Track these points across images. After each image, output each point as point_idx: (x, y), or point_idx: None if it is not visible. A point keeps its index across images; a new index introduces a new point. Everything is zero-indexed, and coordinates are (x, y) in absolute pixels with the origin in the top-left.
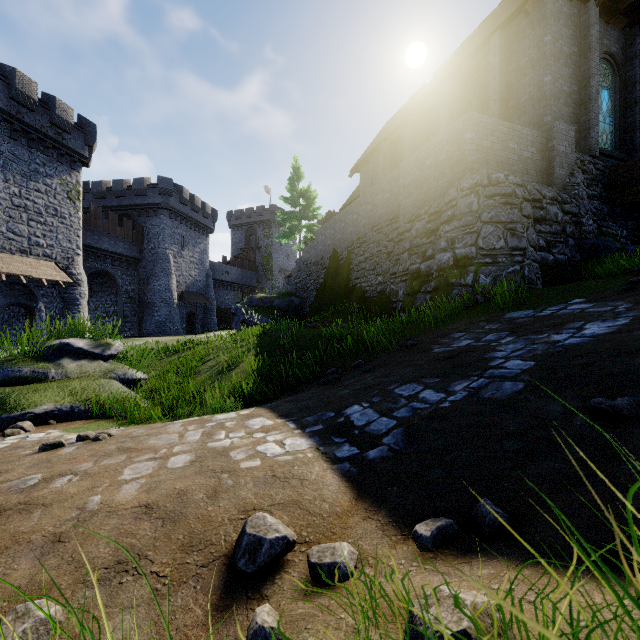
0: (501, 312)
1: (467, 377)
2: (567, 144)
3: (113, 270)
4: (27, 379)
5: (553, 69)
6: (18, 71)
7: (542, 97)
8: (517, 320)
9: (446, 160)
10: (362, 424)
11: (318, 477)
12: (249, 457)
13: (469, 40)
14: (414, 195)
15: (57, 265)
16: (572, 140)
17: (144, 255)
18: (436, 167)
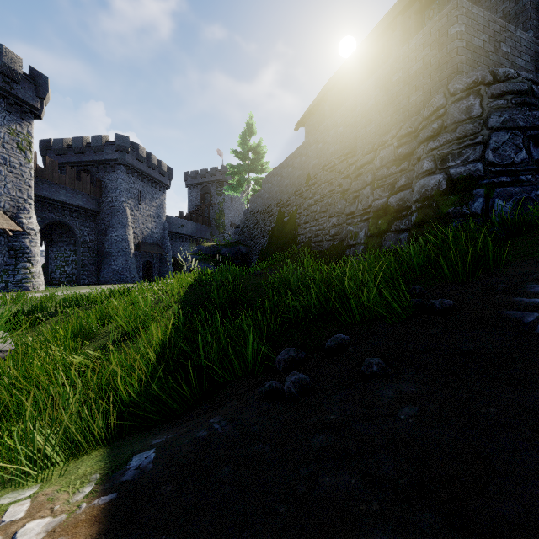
0: None
1: None
2: None
3: (71, 221)
4: None
5: None
6: None
7: (521, 10)
8: None
9: (422, 69)
10: None
11: None
12: None
13: None
14: (376, 121)
15: (5, 213)
16: None
17: (102, 208)
18: (407, 81)
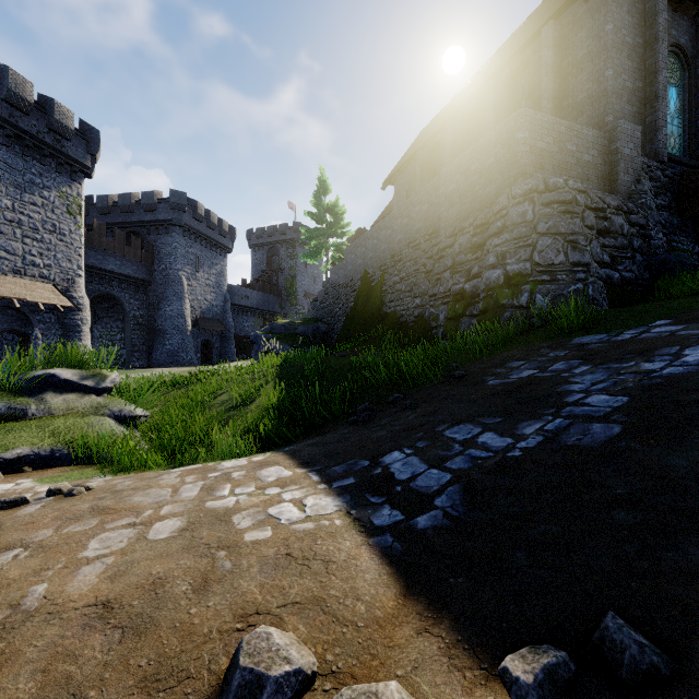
0: (566, 337)
1: (538, 416)
2: (633, 146)
3: (119, 293)
4: (1, 417)
5: (615, 62)
6: (11, 69)
7: (602, 94)
8: (589, 346)
9: (494, 164)
10: (405, 478)
11: (349, 558)
12: (257, 524)
13: (517, 33)
14: (457, 205)
15: (55, 287)
16: (638, 142)
17: (154, 277)
18: (483, 173)
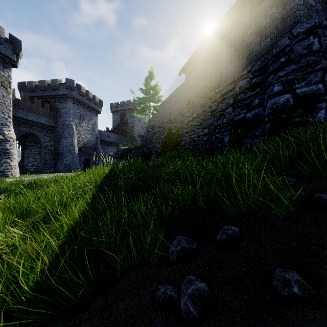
0: None
1: None
2: None
3: (37, 133)
4: None
5: None
6: None
7: None
8: None
9: (269, 22)
10: None
11: None
12: None
13: None
14: (235, 62)
15: None
16: None
17: (58, 125)
18: (258, 32)
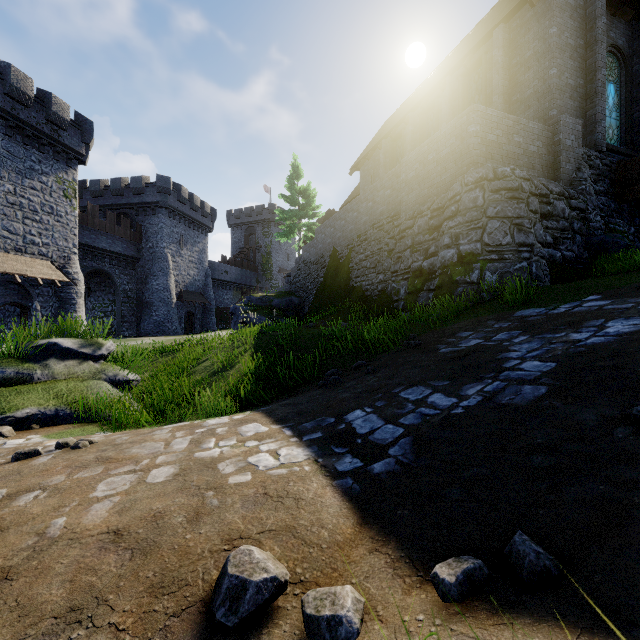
0: (510, 310)
1: (480, 380)
2: (574, 138)
3: (111, 269)
4: (11, 381)
5: (559, 62)
6: (13, 66)
7: (547, 91)
8: (529, 318)
9: (449, 154)
10: (365, 432)
11: (316, 496)
12: (239, 470)
13: (471, 34)
14: (416, 191)
15: (53, 264)
16: (579, 134)
17: (142, 254)
18: (439, 162)
